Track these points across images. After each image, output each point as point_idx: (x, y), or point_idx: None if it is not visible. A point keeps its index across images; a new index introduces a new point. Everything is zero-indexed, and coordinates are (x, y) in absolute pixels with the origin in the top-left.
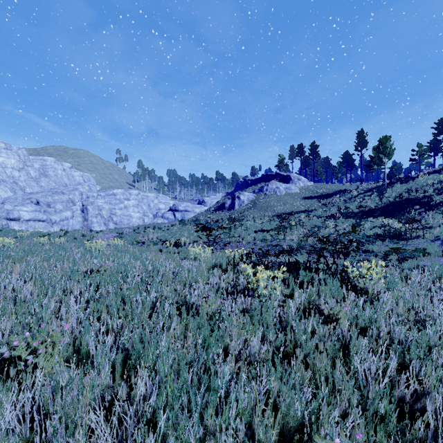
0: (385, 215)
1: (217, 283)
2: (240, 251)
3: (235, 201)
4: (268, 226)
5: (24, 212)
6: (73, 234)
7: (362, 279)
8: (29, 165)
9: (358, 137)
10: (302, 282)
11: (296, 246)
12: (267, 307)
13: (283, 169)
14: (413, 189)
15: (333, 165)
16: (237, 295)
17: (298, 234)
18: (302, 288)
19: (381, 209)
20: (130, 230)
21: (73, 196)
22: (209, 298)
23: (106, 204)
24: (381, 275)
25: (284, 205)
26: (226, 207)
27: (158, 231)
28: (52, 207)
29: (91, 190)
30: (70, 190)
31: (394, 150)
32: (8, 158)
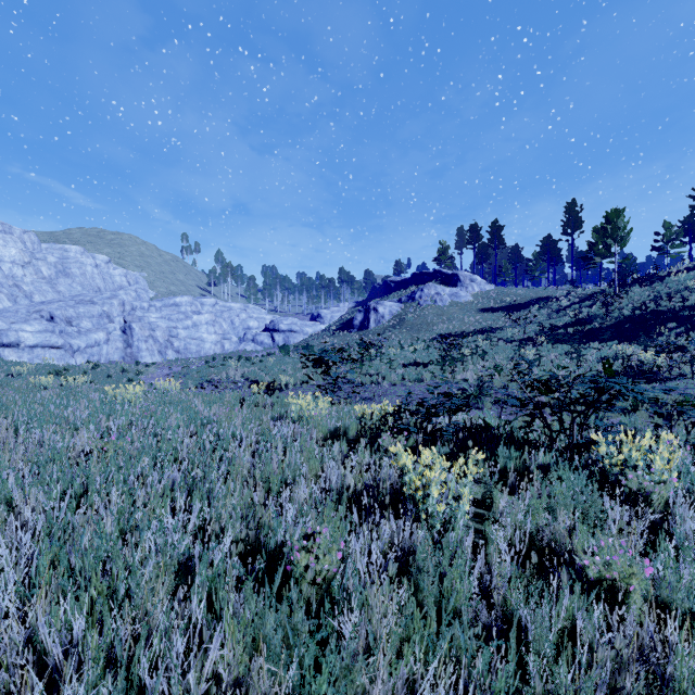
0: (619, 338)
1: (339, 478)
2: (382, 407)
3: (370, 315)
4: (424, 357)
5: (26, 333)
6: (107, 370)
7: (634, 473)
8: (39, 257)
9: (568, 212)
10: (504, 471)
11: (474, 390)
12: (456, 565)
13: (446, 264)
14: (663, 295)
15: (526, 258)
16: (380, 515)
17: (476, 371)
18: (503, 483)
19: (611, 328)
20: (201, 363)
21: (109, 308)
22: (317, 540)
23: (164, 320)
24: (671, 463)
25: (449, 323)
26: (356, 325)
27: (244, 364)
28: (75, 325)
29: (140, 297)
30: (105, 298)
31: (630, 232)
32: (6, 247)
